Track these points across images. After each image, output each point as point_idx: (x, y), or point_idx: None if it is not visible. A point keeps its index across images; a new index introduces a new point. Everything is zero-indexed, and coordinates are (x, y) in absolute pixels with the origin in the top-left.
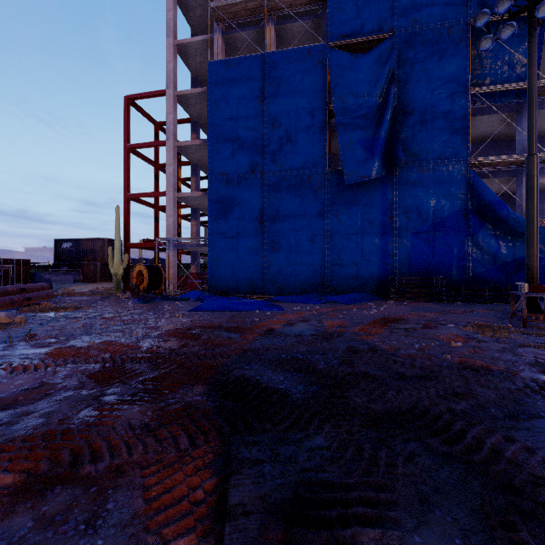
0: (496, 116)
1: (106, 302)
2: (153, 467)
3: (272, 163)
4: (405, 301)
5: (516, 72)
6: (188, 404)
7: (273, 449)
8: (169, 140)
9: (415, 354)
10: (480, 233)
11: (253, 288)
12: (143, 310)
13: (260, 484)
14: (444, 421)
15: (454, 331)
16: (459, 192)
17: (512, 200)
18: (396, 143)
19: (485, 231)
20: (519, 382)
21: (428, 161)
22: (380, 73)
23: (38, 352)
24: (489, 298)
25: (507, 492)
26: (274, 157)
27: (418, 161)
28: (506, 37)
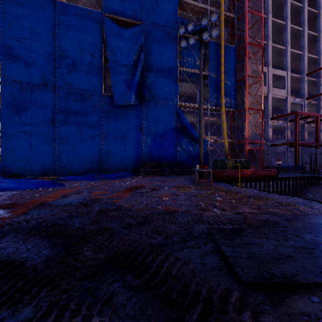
0: (189, 84)
1: None
2: None
3: (62, 81)
4: (148, 176)
5: (196, 65)
6: None
7: None
8: None
9: (143, 208)
10: (182, 140)
11: (45, 171)
12: None
13: None
14: (143, 256)
15: (167, 191)
16: (174, 118)
17: (195, 126)
18: (143, 86)
19: (184, 139)
20: (190, 217)
21: (160, 100)
22: (135, 43)
23: None
24: (186, 172)
25: (167, 308)
26: (64, 77)
27: (155, 99)
28: (191, 43)
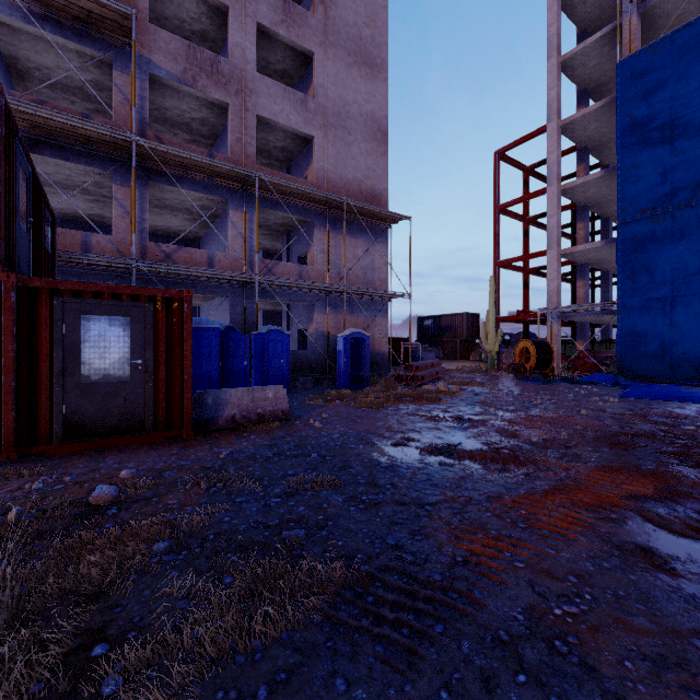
0: None
1: (495, 381)
2: None
3: None
4: None
5: None
6: None
7: None
8: (551, 185)
9: None
10: None
11: None
12: (552, 391)
13: None
14: None
15: None
16: None
17: None
18: None
19: None
20: None
21: None
22: None
23: (513, 415)
24: None
25: None
26: None
27: None
28: None
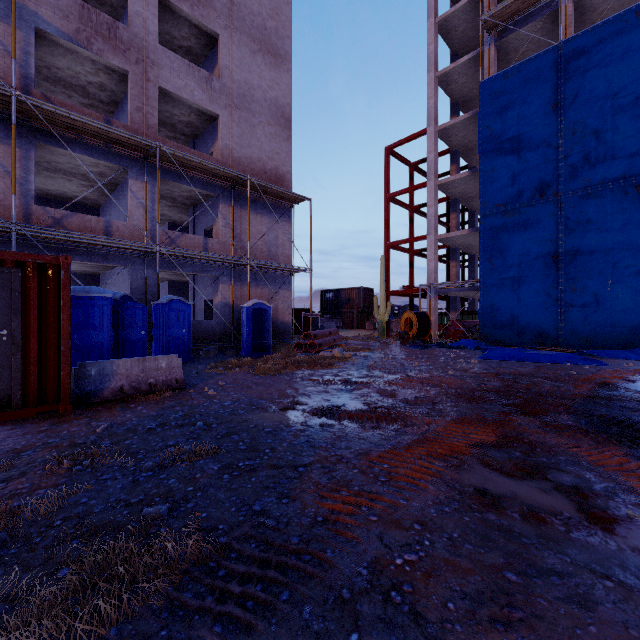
0: None
1: (384, 347)
2: (575, 448)
3: (571, 179)
4: None
5: None
6: (565, 424)
7: None
8: (430, 180)
9: None
10: None
11: (541, 338)
12: (428, 355)
13: None
14: None
15: None
16: None
17: None
18: None
19: None
20: None
21: None
22: None
23: (393, 377)
24: None
25: None
26: (575, 171)
27: None
28: None
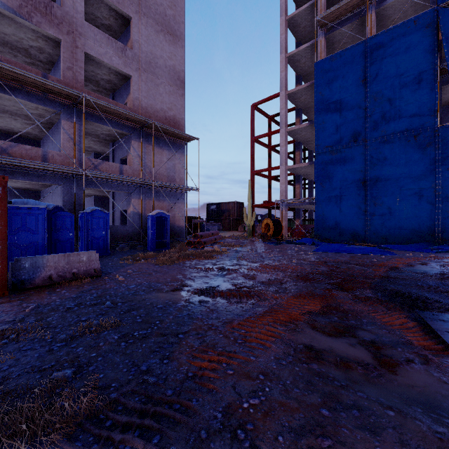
0: None
1: (250, 243)
2: (373, 313)
3: (374, 130)
4: None
5: None
6: (368, 296)
7: (447, 318)
8: (282, 128)
9: None
10: None
11: (355, 237)
12: (280, 249)
13: (447, 326)
14: None
15: None
16: None
17: None
18: None
19: None
20: None
21: None
22: None
23: (255, 265)
24: None
25: None
26: (376, 125)
27: None
28: None
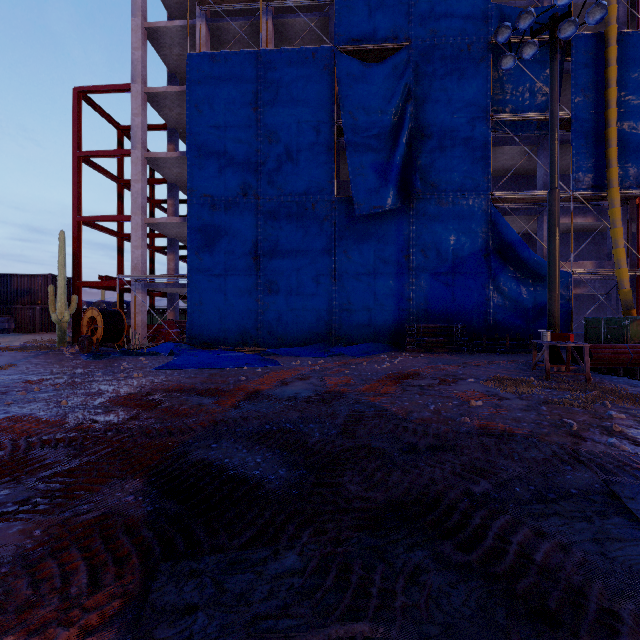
0: (518, 148)
1: (39, 359)
2: (9, 637)
3: (268, 185)
4: (423, 353)
5: (537, 101)
6: (110, 511)
7: (219, 582)
8: (136, 149)
9: (430, 418)
10: (501, 276)
11: (245, 338)
12: (90, 369)
13: None
14: (461, 512)
15: (474, 387)
16: (480, 229)
17: (532, 241)
18: (413, 170)
19: (507, 273)
20: (546, 450)
21: (448, 193)
22: (395, 88)
23: None
24: (510, 348)
25: (541, 624)
26: (271, 178)
27: (437, 192)
28: (528, 57)
